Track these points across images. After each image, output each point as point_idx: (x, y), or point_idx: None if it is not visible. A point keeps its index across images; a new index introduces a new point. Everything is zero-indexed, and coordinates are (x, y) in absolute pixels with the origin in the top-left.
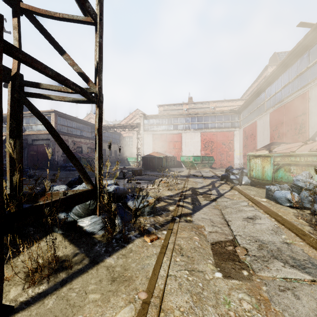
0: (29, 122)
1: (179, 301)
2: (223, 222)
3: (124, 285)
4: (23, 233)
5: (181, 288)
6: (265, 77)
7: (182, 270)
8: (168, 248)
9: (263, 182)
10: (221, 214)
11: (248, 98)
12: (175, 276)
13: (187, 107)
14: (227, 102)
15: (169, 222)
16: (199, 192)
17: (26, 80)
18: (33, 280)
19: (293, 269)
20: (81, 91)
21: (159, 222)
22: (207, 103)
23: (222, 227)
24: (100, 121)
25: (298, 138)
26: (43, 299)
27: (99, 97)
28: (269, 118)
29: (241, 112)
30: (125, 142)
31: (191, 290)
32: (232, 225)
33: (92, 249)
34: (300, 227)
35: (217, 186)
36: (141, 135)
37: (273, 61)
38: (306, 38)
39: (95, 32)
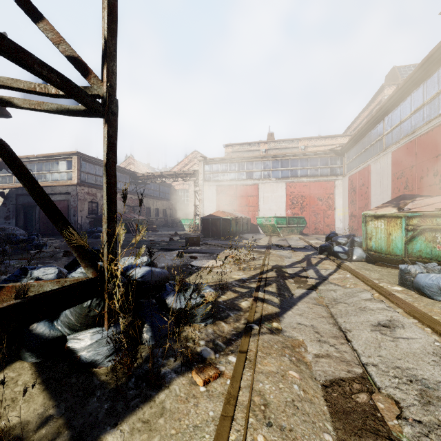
0: (42, 169)
1: None
2: (337, 334)
3: None
4: None
5: None
6: (380, 102)
7: None
8: (239, 403)
9: (388, 257)
10: (330, 316)
11: (357, 131)
12: None
13: (267, 147)
14: (324, 139)
15: (241, 333)
16: (288, 274)
17: None
18: None
19: None
20: (65, 85)
21: (222, 334)
22: (295, 141)
23: (337, 345)
24: (111, 149)
25: (439, 190)
26: None
27: (109, 105)
28: (390, 160)
29: (345, 152)
30: (177, 198)
31: None
32: (355, 339)
33: (84, 405)
34: None
35: (315, 263)
36: (201, 188)
37: (391, 79)
38: None
39: None
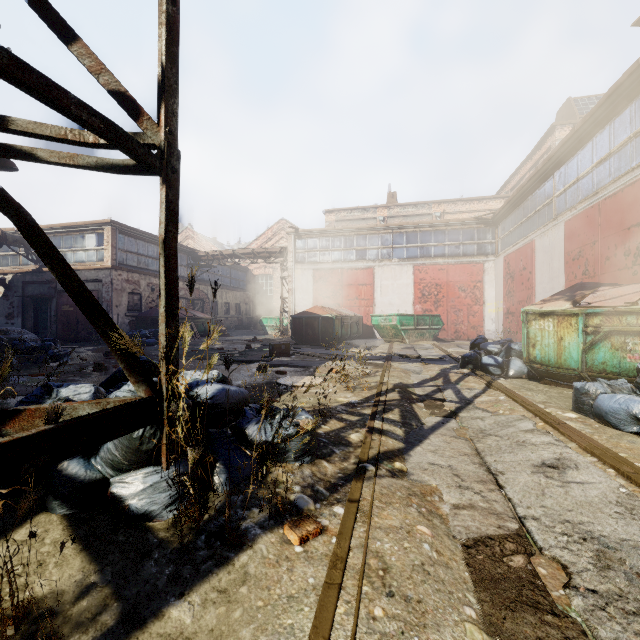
0: (60, 246)
1: None
2: (485, 477)
3: None
4: None
5: None
6: (548, 149)
7: None
8: (350, 568)
9: (559, 371)
10: (476, 454)
11: (515, 192)
12: None
13: (386, 213)
14: (468, 203)
15: (351, 477)
16: (417, 396)
17: None
18: None
19: None
20: (111, 132)
21: (324, 477)
22: (427, 205)
23: (484, 492)
24: (170, 219)
25: (633, 276)
26: None
27: (169, 158)
28: (563, 233)
29: (499, 222)
30: (257, 287)
31: None
32: (509, 485)
33: (138, 570)
34: None
35: (455, 381)
36: (291, 273)
37: (565, 116)
38: None
39: None
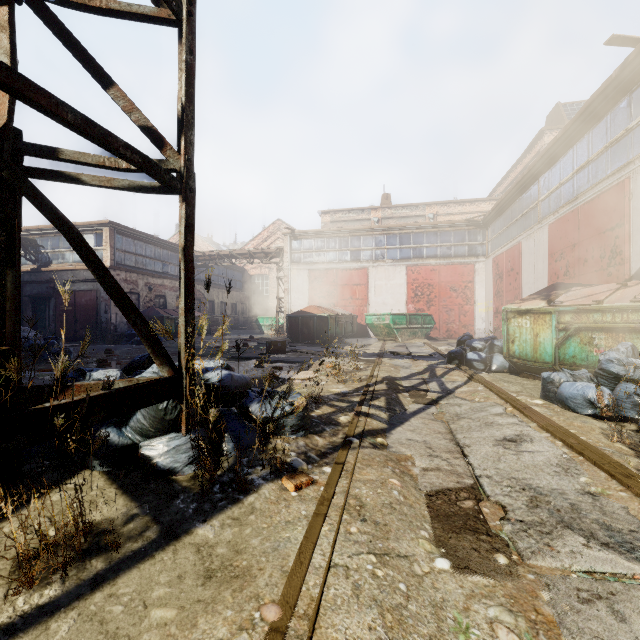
0: (58, 246)
1: (353, 627)
2: (453, 449)
3: (231, 587)
4: (23, 470)
5: (358, 594)
6: (538, 153)
7: (362, 554)
8: (334, 505)
9: (535, 365)
10: (449, 432)
11: (503, 195)
12: (347, 567)
13: (380, 215)
14: (461, 204)
15: (338, 447)
16: (404, 387)
17: (29, 143)
18: (29, 575)
19: (608, 552)
20: (146, 165)
21: (316, 447)
22: (420, 207)
23: (450, 459)
24: (189, 231)
25: (607, 277)
26: (48, 621)
27: (187, 181)
28: (546, 236)
29: (489, 224)
30: (253, 287)
31: (382, 600)
32: (472, 454)
33: (169, 506)
34: (619, 458)
35: (441, 374)
36: (286, 273)
37: (554, 120)
38: (625, 70)
39: (179, 41)
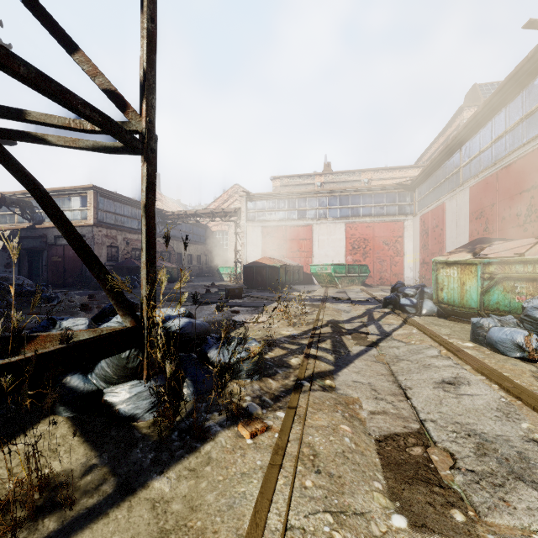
0: None
1: None
2: (396, 391)
3: None
4: None
5: None
6: (458, 126)
7: (319, 513)
8: (288, 454)
9: (462, 310)
10: (391, 374)
11: (429, 162)
12: (303, 529)
13: (323, 180)
14: (391, 171)
15: (290, 390)
16: (346, 330)
17: None
18: None
19: None
20: (106, 124)
21: (270, 391)
22: (357, 173)
23: (395, 402)
24: (150, 189)
25: (523, 232)
26: None
27: (149, 141)
28: (468, 197)
29: (416, 187)
30: (214, 242)
31: None
32: (415, 397)
33: (127, 455)
34: None
35: (378, 318)
36: (243, 229)
37: (471, 99)
38: None
39: (141, 11)
